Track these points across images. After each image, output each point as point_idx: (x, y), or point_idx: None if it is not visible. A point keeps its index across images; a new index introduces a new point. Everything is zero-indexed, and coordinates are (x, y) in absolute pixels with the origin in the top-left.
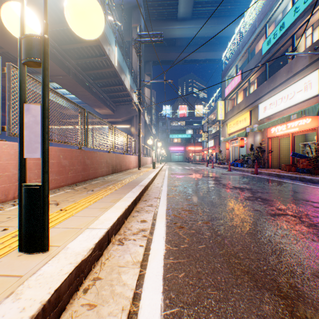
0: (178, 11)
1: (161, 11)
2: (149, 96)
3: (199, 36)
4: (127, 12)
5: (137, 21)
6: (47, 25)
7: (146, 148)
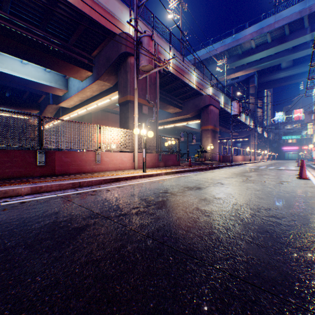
0: (280, 67)
1: (268, 70)
2: (260, 114)
3: (301, 72)
4: (246, 79)
5: (252, 83)
6: (250, 151)
7: (257, 152)
